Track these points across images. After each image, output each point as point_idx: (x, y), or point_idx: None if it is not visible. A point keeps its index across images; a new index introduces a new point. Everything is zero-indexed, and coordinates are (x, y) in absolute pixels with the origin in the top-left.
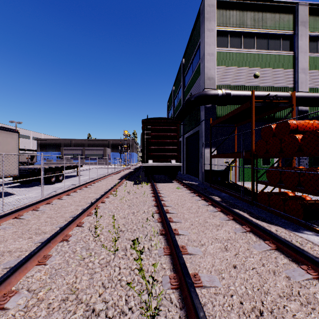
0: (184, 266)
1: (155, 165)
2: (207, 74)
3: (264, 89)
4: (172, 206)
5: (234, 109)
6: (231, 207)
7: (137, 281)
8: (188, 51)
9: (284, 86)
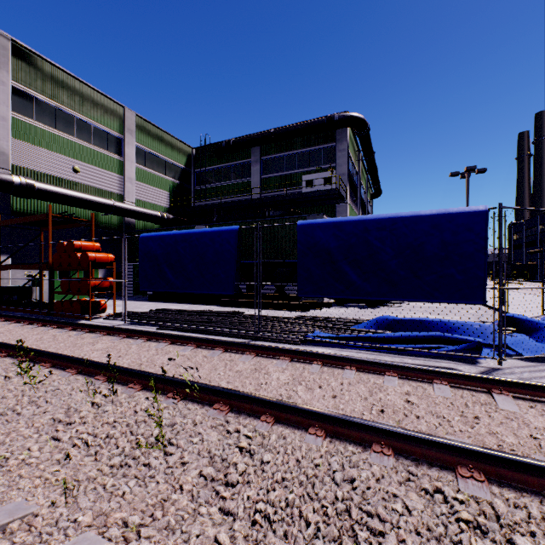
0: None
1: None
2: None
3: (87, 188)
4: None
5: (32, 216)
6: None
7: None
8: None
9: (112, 192)
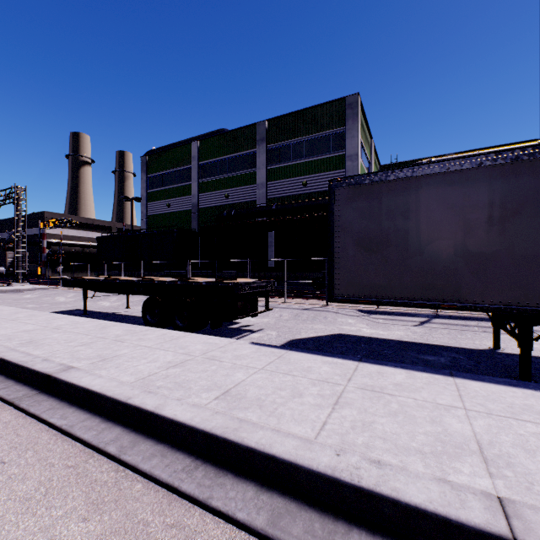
0: None
1: None
2: None
3: None
4: None
5: None
6: None
7: None
8: (289, 120)
9: None
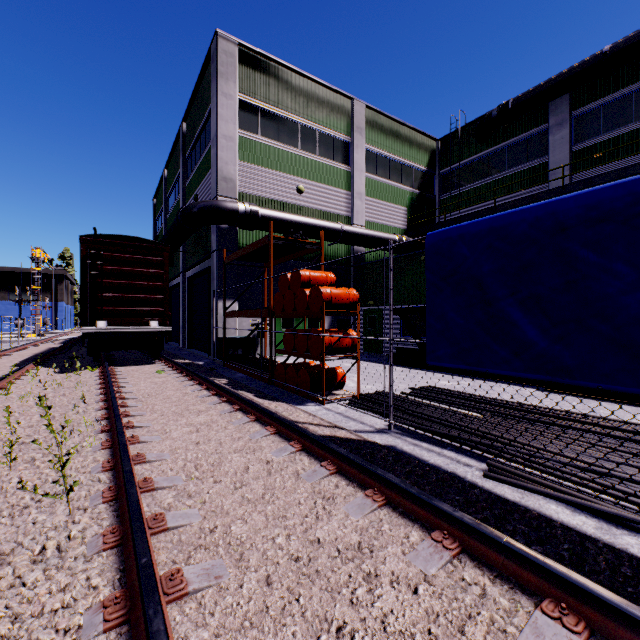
0: (124, 446)
1: (112, 330)
2: (221, 170)
3: (311, 213)
4: (137, 397)
5: (253, 243)
6: (237, 389)
7: (53, 479)
8: (193, 112)
9: (338, 214)
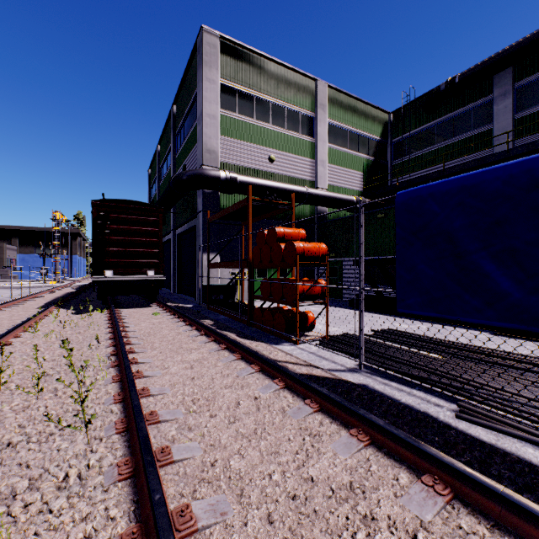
0: (131, 381)
1: (117, 279)
2: (206, 143)
3: (281, 178)
4: (139, 336)
5: (233, 205)
6: (221, 329)
7: (72, 409)
8: (182, 96)
9: (303, 179)
